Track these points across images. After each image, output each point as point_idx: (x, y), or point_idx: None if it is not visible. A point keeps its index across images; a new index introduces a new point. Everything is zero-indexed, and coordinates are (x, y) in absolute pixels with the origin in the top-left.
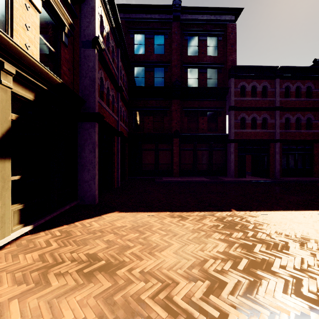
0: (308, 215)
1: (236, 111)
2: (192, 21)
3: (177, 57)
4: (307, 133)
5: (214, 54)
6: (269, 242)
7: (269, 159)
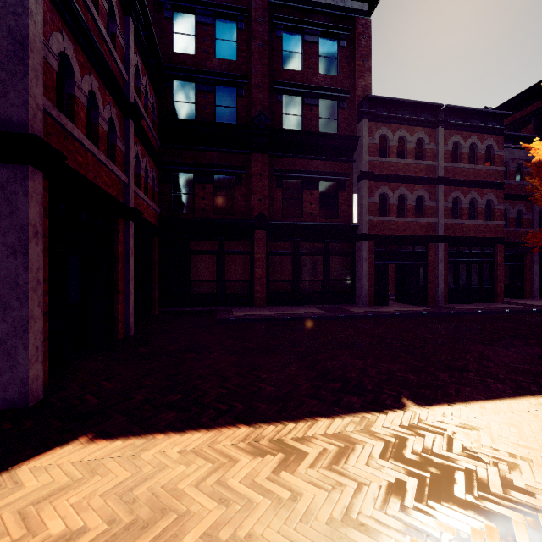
0: None
1: (372, 182)
2: (290, 3)
3: (262, 68)
4: (487, 227)
5: (332, 71)
6: None
7: (427, 272)
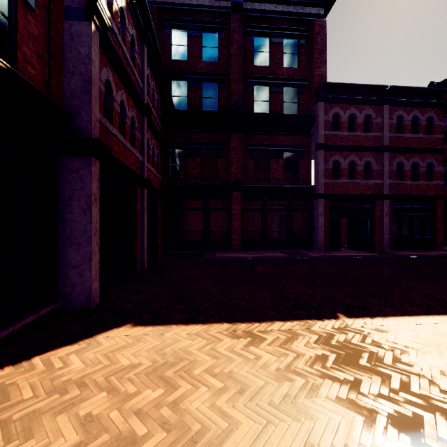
0: None
1: (326, 151)
2: (260, 14)
3: (238, 67)
4: (428, 186)
5: (294, 65)
6: (446, 406)
7: (374, 224)
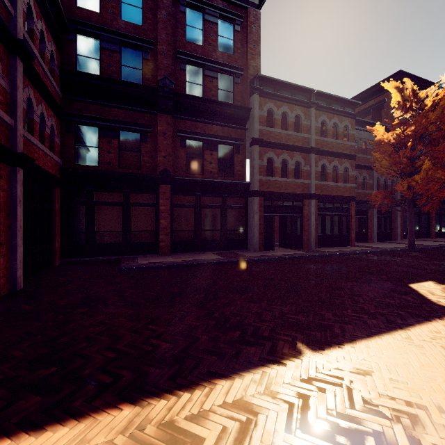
0: (440, 338)
1: (261, 147)
2: None
3: (167, 37)
4: (345, 188)
5: (229, 50)
6: None
7: (303, 223)
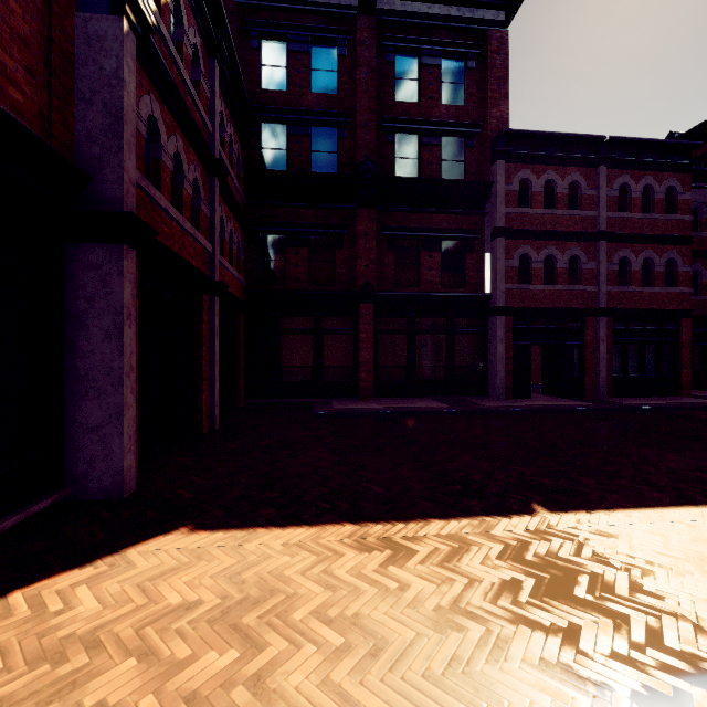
0: None
1: (509, 240)
2: (404, 18)
3: (369, 102)
4: (668, 296)
5: (457, 101)
6: None
7: (584, 356)
